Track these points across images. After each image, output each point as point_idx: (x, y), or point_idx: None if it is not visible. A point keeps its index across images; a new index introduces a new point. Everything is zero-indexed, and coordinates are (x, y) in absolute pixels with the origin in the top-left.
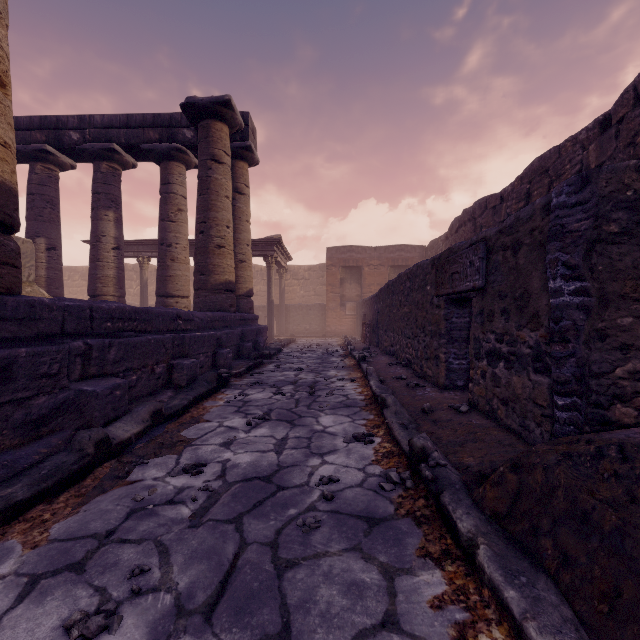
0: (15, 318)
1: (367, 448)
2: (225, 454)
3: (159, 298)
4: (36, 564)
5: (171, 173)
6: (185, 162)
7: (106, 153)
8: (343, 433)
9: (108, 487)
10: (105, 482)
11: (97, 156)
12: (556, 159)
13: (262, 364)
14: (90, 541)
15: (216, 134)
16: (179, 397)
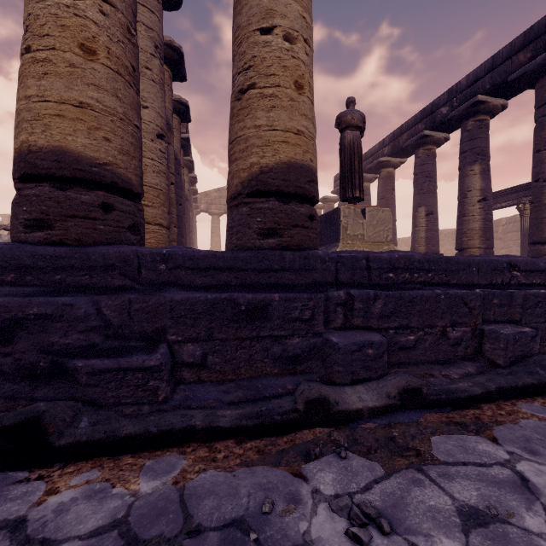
0: (293, 269)
1: None
2: (445, 539)
3: (531, 246)
4: (146, 504)
5: None
6: None
7: (470, 110)
8: None
9: (283, 460)
10: (290, 451)
11: (462, 117)
12: None
13: None
14: (179, 522)
15: None
16: (475, 379)
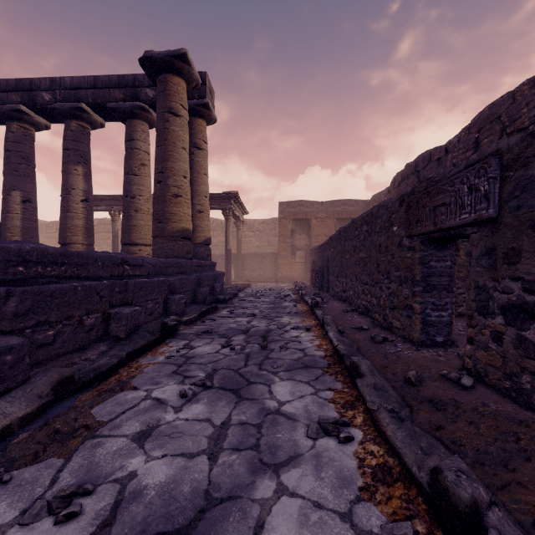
0: None
1: (345, 453)
2: (133, 460)
3: (124, 246)
4: None
5: (135, 130)
6: (148, 120)
7: (75, 112)
8: (305, 416)
9: None
10: None
11: (67, 115)
12: (510, 104)
13: (216, 309)
14: None
15: (173, 88)
16: (110, 353)
